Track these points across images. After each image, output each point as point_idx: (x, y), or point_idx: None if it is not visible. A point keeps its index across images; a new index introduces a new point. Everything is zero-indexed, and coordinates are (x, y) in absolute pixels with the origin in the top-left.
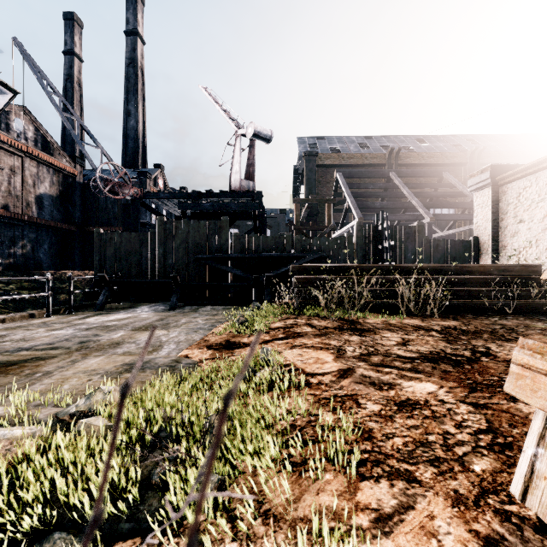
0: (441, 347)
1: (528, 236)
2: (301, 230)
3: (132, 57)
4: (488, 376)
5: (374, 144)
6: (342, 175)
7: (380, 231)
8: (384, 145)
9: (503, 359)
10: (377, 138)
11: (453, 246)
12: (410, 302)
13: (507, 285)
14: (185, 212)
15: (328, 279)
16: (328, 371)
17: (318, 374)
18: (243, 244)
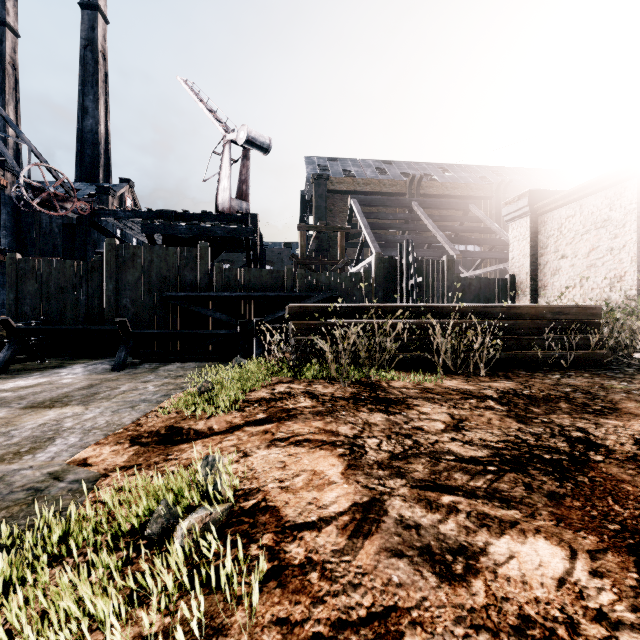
0: (515, 432)
1: (571, 274)
2: (307, 264)
3: (89, 38)
4: (635, 505)
5: (394, 170)
6: (357, 202)
7: (404, 264)
8: (404, 172)
9: (624, 455)
10: (396, 163)
11: (487, 286)
12: (447, 355)
13: (562, 331)
14: (151, 236)
15: (339, 324)
16: (331, 512)
17: (308, 527)
18: (228, 279)
